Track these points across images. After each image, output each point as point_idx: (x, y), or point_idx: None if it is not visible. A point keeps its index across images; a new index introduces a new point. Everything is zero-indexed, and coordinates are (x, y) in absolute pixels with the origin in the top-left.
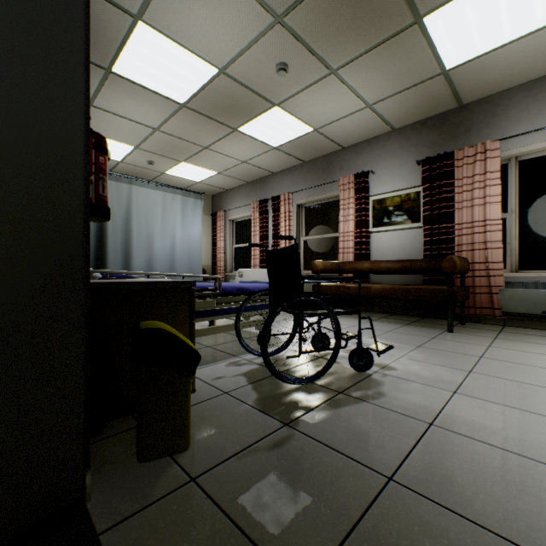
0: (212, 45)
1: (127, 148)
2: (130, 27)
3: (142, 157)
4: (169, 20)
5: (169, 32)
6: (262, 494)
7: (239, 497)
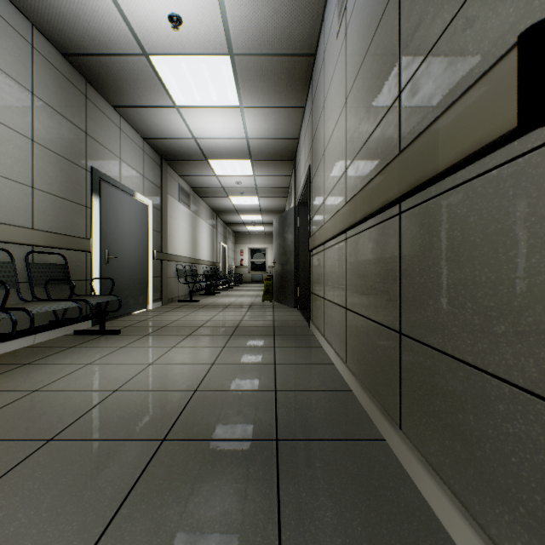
0: None
1: None
2: None
3: None
4: None
5: None
6: None
7: None
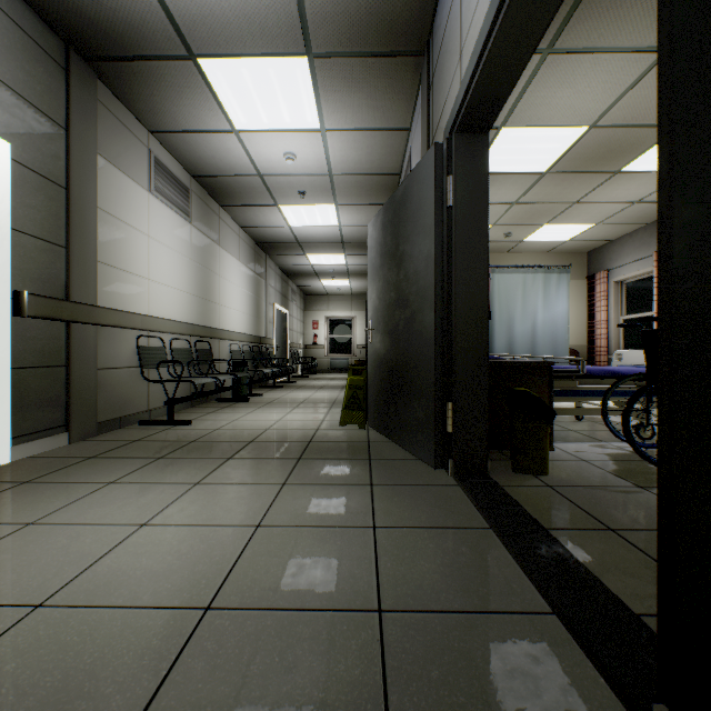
0: (577, 112)
1: None
2: (494, 136)
3: (498, 232)
4: (529, 115)
5: (529, 123)
6: (598, 502)
7: (580, 499)
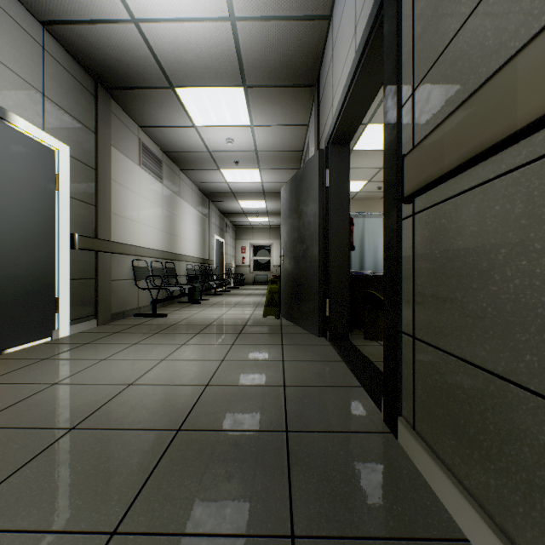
0: None
1: (362, 183)
2: (363, 129)
3: (373, 186)
4: None
5: None
6: None
7: None
